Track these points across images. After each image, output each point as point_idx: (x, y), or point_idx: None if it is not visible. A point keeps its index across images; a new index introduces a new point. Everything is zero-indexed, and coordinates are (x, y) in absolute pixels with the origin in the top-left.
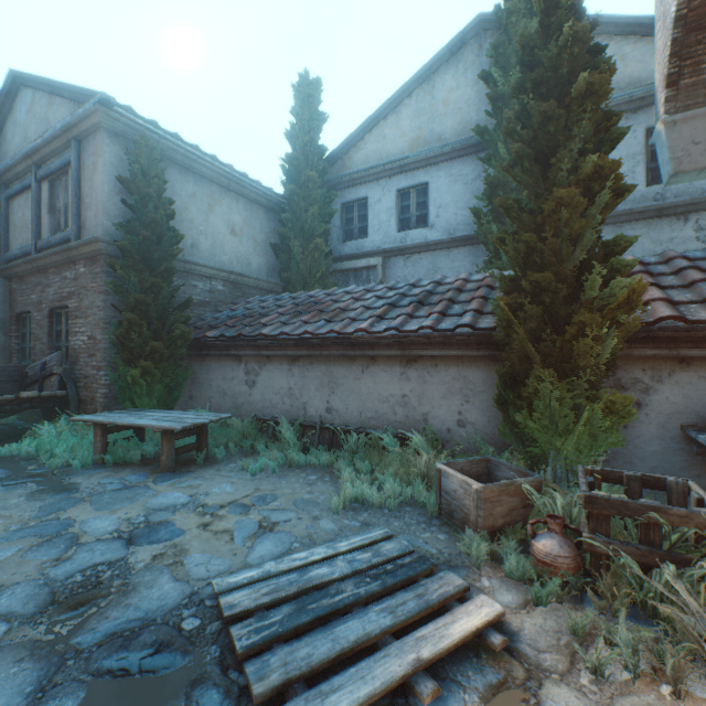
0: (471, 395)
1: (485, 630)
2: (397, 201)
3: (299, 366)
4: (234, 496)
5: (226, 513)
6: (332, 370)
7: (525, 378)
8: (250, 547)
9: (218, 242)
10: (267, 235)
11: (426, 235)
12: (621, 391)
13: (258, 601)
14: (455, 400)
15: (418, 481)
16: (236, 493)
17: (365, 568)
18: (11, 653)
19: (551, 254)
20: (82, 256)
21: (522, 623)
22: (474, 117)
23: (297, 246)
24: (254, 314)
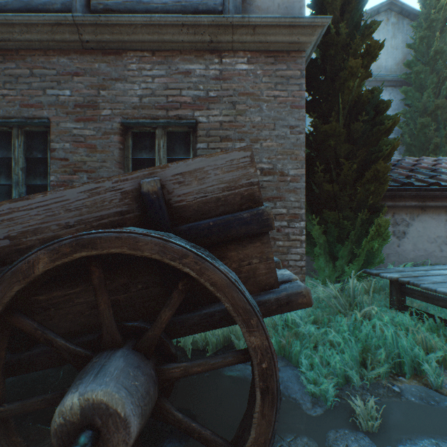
0: None
1: None
2: None
3: None
4: None
5: None
6: None
7: None
8: None
9: None
10: None
11: None
12: None
13: None
14: None
15: None
16: None
17: None
18: None
19: None
20: (249, 44)
21: None
22: (384, 63)
23: None
24: None
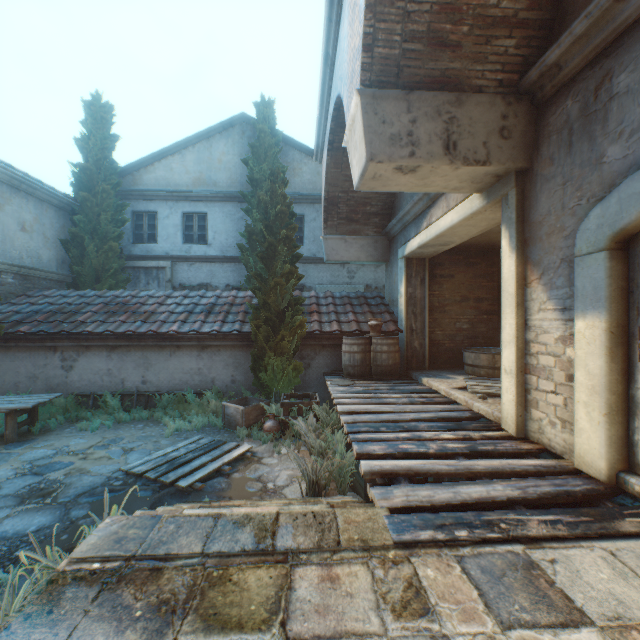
0: (239, 366)
1: (246, 453)
2: (183, 220)
3: (118, 353)
4: (90, 444)
5: (94, 451)
6: (147, 355)
7: (264, 357)
8: (126, 458)
9: (9, 238)
10: (57, 231)
11: (206, 250)
12: (304, 359)
13: (151, 467)
14: (230, 369)
15: (211, 415)
16: (90, 442)
17: (195, 449)
18: (29, 511)
19: (274, 303)
20: None
21: (258, 450)
22: (240, 178)
23: (91, 245)
24: (64, 311)
